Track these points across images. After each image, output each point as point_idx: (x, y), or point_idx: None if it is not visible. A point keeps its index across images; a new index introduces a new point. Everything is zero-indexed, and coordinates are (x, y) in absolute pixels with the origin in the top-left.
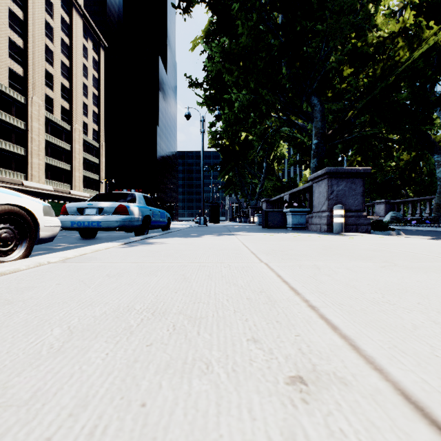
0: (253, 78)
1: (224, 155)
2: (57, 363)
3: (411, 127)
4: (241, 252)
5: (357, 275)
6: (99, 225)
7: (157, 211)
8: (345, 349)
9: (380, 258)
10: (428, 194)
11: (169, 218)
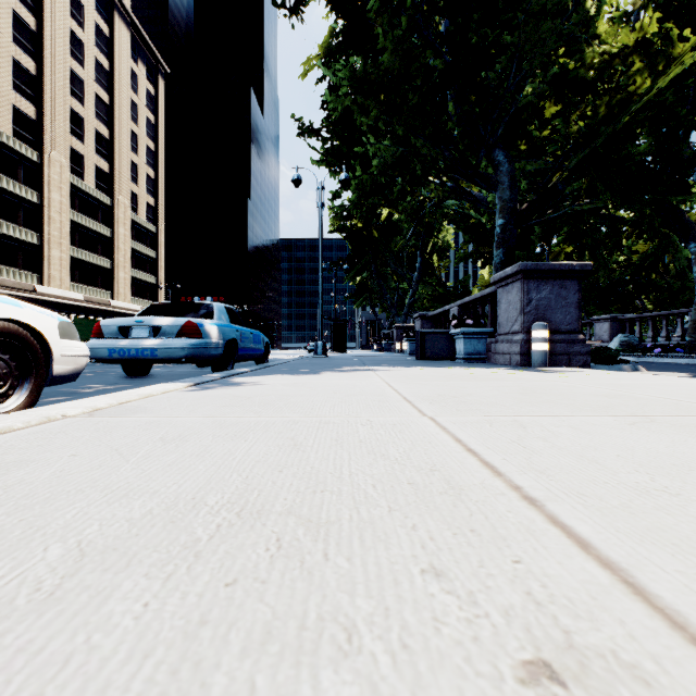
0: (402, 120)
1: (355, 244)
2: (42, 627)
3: (654, 199)
4: (387, 399)
5: (593, 438)
6: (154, 355)
7: (248, 332)
8: (619, 594)
9: (622, 408)
10: (678, 306)
11: (268, 343)
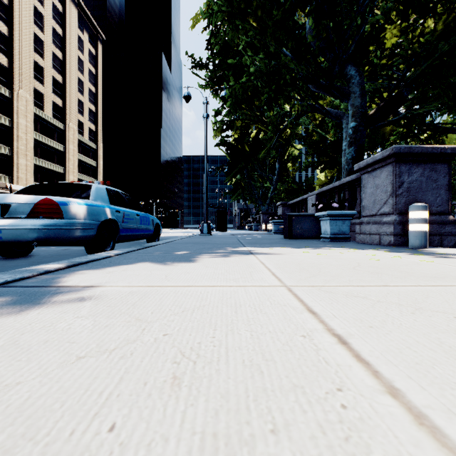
0: (272, 37)
1: (232, 155)
2: None
3: None
4: None
5: None
6: None
7: (133, 213)
8: None
9: None
10: None
11: (158, 224)
